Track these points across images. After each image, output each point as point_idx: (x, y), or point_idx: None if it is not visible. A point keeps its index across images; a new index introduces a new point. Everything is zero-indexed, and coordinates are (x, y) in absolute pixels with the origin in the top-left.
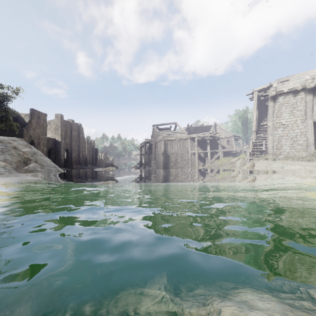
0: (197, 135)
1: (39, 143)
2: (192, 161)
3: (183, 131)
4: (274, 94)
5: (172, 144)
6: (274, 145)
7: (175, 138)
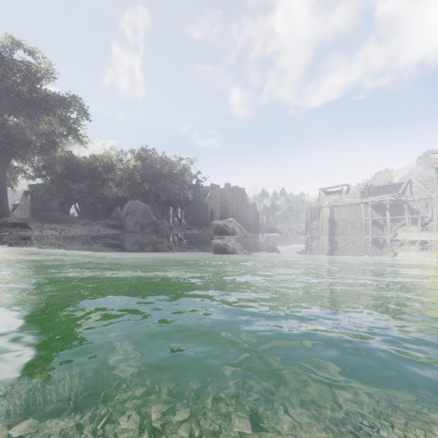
0: (372, 200)
1: (215, 211)
2: (366, 228)
3: (356, 195)
4: (437, 167)
5: (339, 211)
6: None
7: (344, 203)
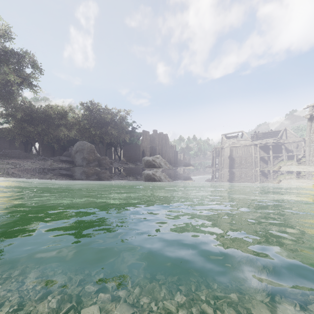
0: (260, 142)
1: (146, 150)
2: (255, 163)
3: (248, 138)
4: (309, 117)
5: (236, 150)
6: (310, 154)
7: (239, 145)
